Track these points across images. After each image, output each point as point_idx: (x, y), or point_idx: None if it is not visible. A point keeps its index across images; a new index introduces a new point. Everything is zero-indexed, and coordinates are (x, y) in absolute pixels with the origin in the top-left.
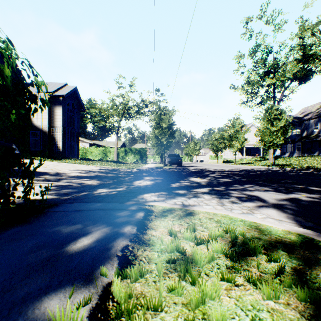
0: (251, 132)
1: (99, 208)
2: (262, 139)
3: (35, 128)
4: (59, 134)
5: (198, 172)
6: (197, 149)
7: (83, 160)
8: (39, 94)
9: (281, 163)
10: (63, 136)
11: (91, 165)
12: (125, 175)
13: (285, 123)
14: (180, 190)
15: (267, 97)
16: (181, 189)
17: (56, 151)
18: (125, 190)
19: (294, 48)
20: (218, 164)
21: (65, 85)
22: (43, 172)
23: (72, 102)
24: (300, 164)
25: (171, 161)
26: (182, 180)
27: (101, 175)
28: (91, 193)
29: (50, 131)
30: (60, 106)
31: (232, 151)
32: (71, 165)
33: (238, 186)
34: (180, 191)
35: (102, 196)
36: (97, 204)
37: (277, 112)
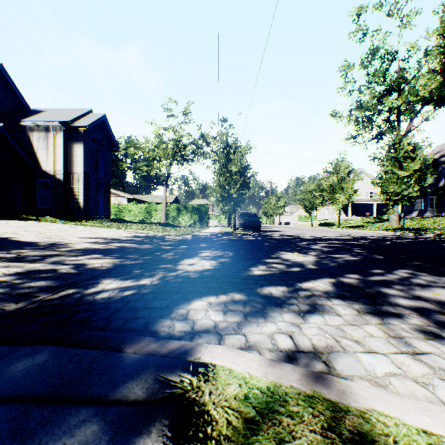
0: (358, 182)
1: (14, 391)
2: (384, 189)
3: (44, 174)
4: (80, 184)
5: (290, 242)
6: (281, 206)
7: (114, 222)
8: (50, 125)
9: (410, 226)
10: (85, 187)
11: (122, 230)
12: (170, 246)
13: (421, 165)
14: (272, 285)
15: (387, 127)
16: (274, 282)
17: (75, 208)
18: (154, 287)
19: (431, 53)
20: (314, 227)
21: (89, 112)
22: (28, 243)
23: (100, 137)
24: (441, 228)
25: (245, 224)
26: (268, 258)
27: (129, 246)
28: (79, 294)
29: (66, 179)
30: (81, 143)
31: (335, 208)
32: (89, 230)
33: (386, 274)
34: (274, 290)
35: (91, 307)
36: (35, 356)
37: (409, 147)
